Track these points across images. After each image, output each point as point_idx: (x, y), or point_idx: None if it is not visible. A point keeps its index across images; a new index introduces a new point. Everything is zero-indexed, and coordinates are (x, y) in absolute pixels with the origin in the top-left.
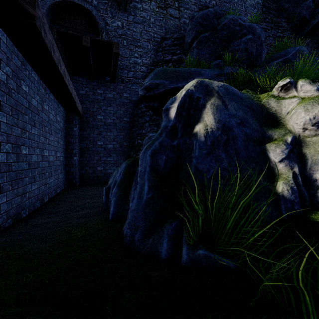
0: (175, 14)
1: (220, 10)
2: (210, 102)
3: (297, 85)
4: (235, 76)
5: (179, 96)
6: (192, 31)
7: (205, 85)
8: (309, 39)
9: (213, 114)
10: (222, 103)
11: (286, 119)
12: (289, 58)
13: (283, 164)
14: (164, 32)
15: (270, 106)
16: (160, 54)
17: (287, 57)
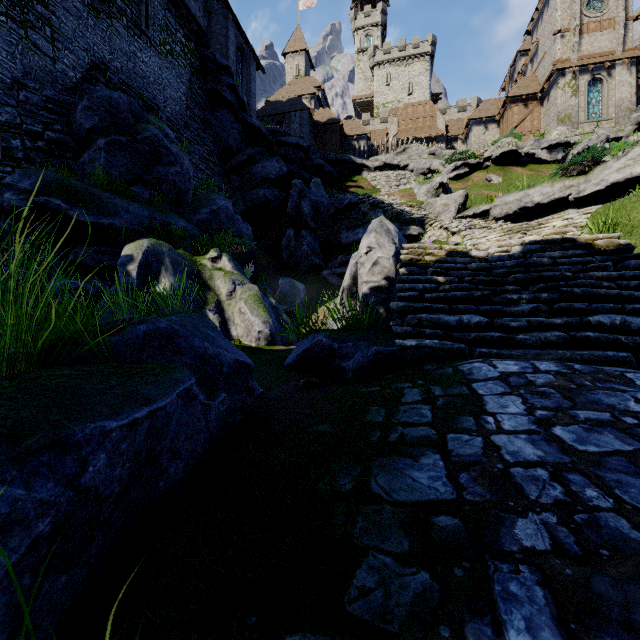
0: (45, 48)
1: (129, 85)
2: (165, 267)
3: (222, 259)
4: (168, 223)
5: (137, 256)
6: (93, 115)
7: (156, 248)
8: (236, 175)
9: (169, 279)
10: (173, 268)
11: (216, 286)
12: (217, 212)
13: (215, 317)
14: (21, 71)
15: (205, 273)
16: (14, 111)
17: (216, 209)
